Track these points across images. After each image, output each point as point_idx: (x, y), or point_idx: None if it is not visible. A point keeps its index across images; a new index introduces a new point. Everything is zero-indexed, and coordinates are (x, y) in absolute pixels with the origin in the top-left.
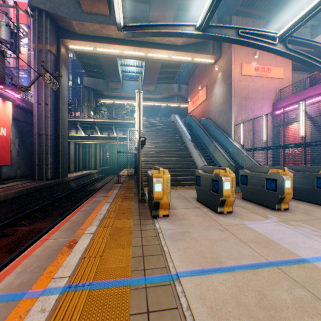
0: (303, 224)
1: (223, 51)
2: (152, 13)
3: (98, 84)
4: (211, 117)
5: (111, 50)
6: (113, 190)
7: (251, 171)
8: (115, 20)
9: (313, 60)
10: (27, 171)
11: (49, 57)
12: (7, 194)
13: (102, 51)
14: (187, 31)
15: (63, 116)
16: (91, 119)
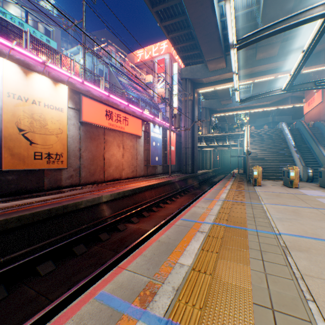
0: None
1: None
2: (257, 56)
3: (211, 104)
4: None
5: (225, 86)
6: (231, 179)
7: (324, 169)
8: (229, 69)
9: None
10: (177, 168)
11: (189, 103)
12: (181, 177)
13: (219, 88)
14: (275, 93)
15: (195, 135)
16: (210, 134)
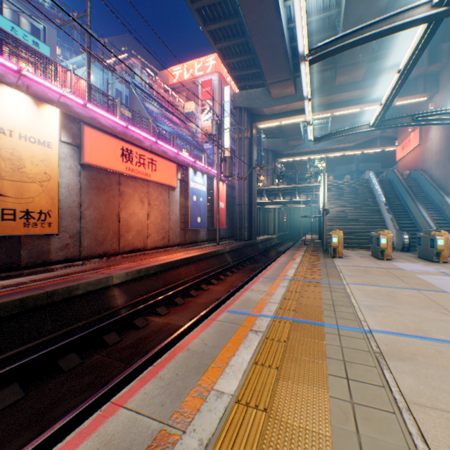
0: (437, 266)
1: (440, 85)
2: (337, 80)
3: (276, 144)
4: (426, 168)
5: (294, 120)
6: (302, 248)
7: (424, 234)
8: (299, 97)
9: None
10: (229, 233)
11: (246, 142)
12: (233, 246)
13: (285, 123)
14: (361, 130)
15: (254, 188)
16: (274, 186)
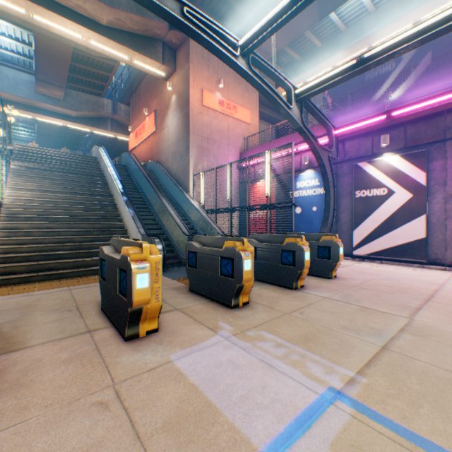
0: (266, 332)
1: (179, 64)
2: None
3: None
4: (164, 160)
5: None
6: None
7: (203, 244)
8: None
9: (279, 98)
10: None
11: None
12: None
13: None
14: None
15: None
16: None
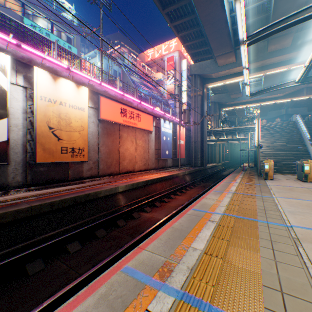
0: None
1: None
2: (269, 48)
3: (221, 98)
4: None
5: (235, 80)
6: (241, 172)
7: None
8: (238, 63)
9: None
10: (187, 162)
11: (198, 98)
12: (190, 170)
13: (228, 82)
14: (288, 86)
15: (205, 130)
16: (220, 128)
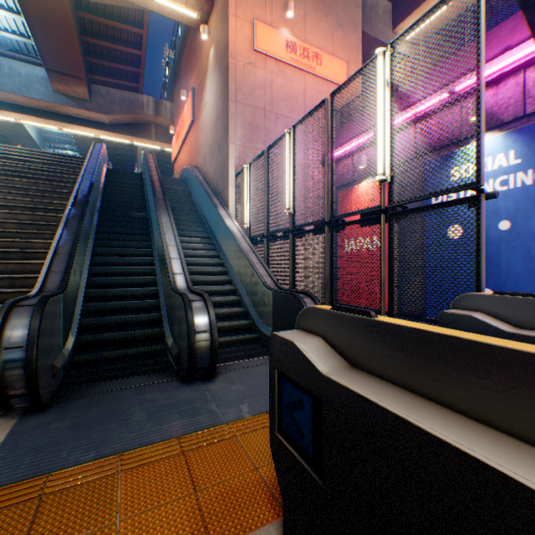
0: None
1: None
2: None
3: None
4: (202, 162)
5: None
6: None
7: None
8: None
9: None
10: None
11: None
12: None
13: None
14: None
15: None
16: None
